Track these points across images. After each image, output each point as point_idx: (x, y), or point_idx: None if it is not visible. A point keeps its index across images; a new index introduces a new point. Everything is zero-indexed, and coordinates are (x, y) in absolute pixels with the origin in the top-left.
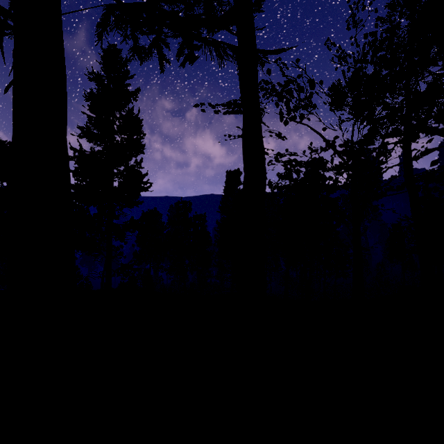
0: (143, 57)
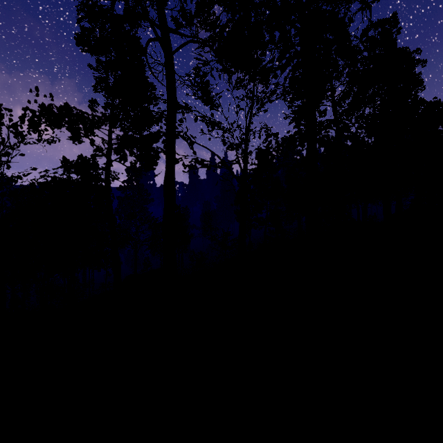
0: None
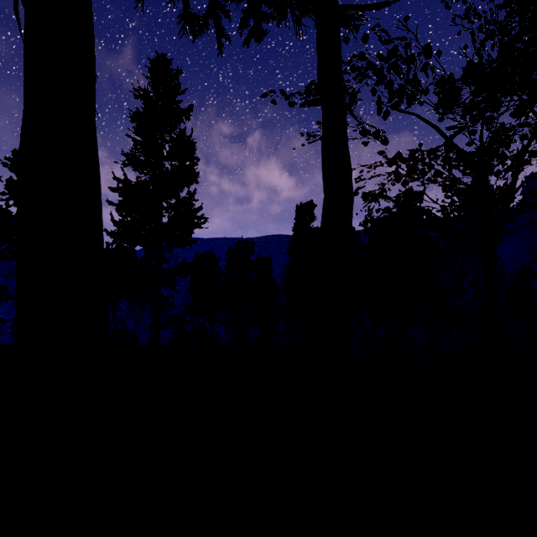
0: (196, 31)
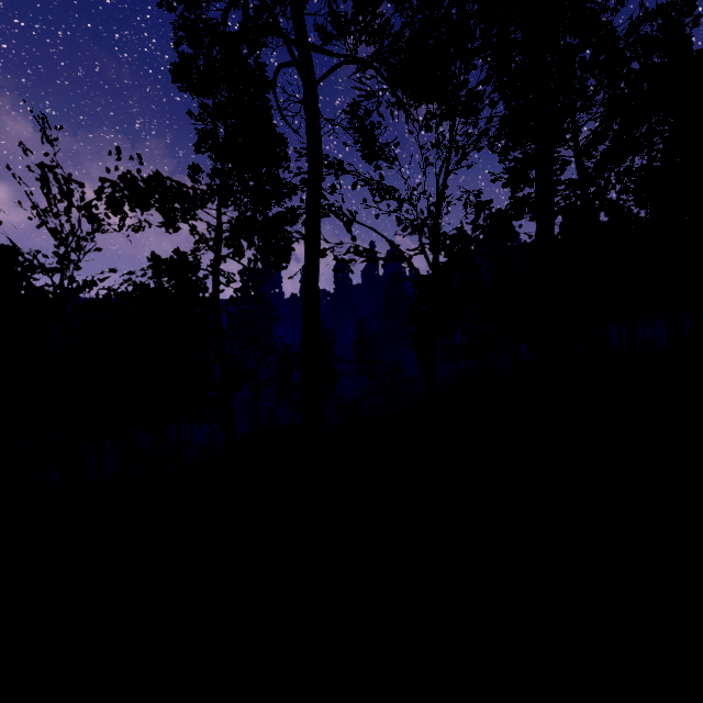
0: None
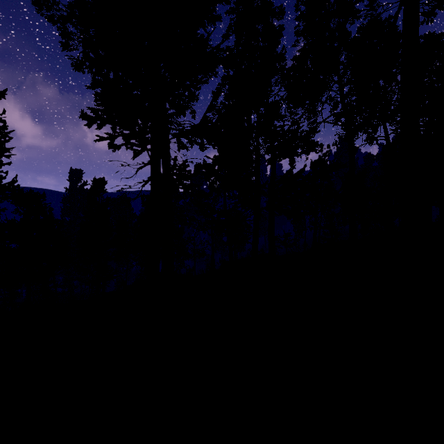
0: None
